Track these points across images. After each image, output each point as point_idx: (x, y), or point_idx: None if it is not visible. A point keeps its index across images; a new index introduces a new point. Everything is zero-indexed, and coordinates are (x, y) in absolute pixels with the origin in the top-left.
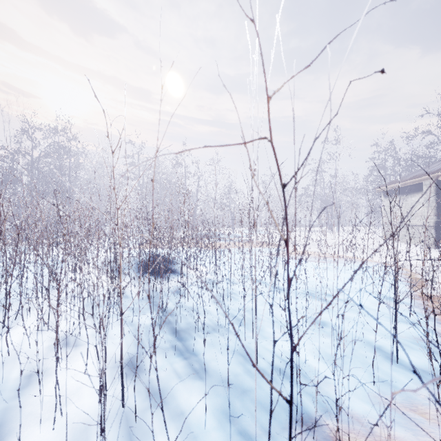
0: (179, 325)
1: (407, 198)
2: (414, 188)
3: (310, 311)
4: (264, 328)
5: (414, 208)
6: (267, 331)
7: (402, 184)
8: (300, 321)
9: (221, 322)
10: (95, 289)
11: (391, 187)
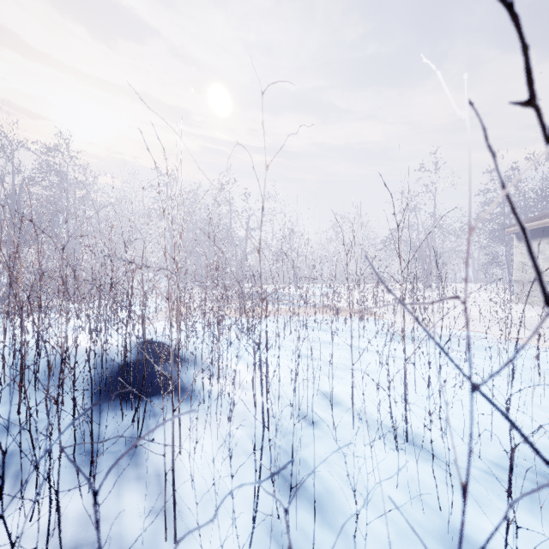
0: None
1: None
2: None
3: None
4: None
5: None
6: None
7: None
8: None
9: None
10: None
11: (532, 226)
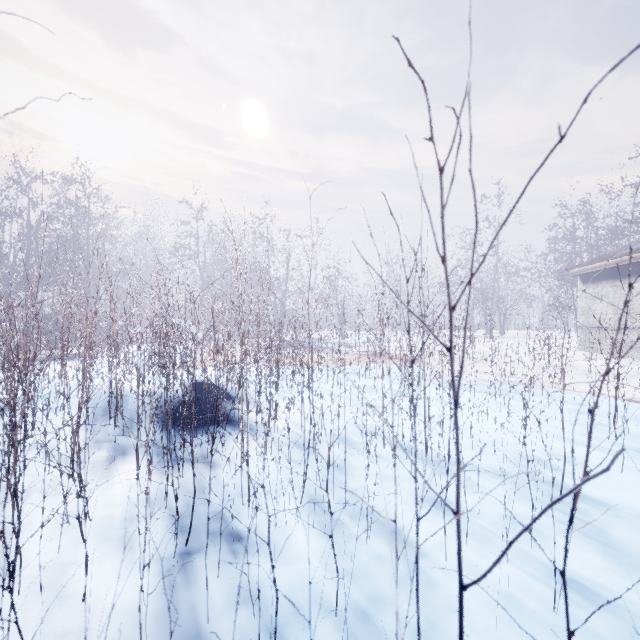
0: (212, 606)
1: (624, 284)
2: (637, 268)
3: (538, 540)
4: (443, 617)
5: (637, 300)
6: (452, 635)
7: (615, 262)
8: (530, 585)
9: (325, 590)
10: (47, 472)
11: (595, 268)
